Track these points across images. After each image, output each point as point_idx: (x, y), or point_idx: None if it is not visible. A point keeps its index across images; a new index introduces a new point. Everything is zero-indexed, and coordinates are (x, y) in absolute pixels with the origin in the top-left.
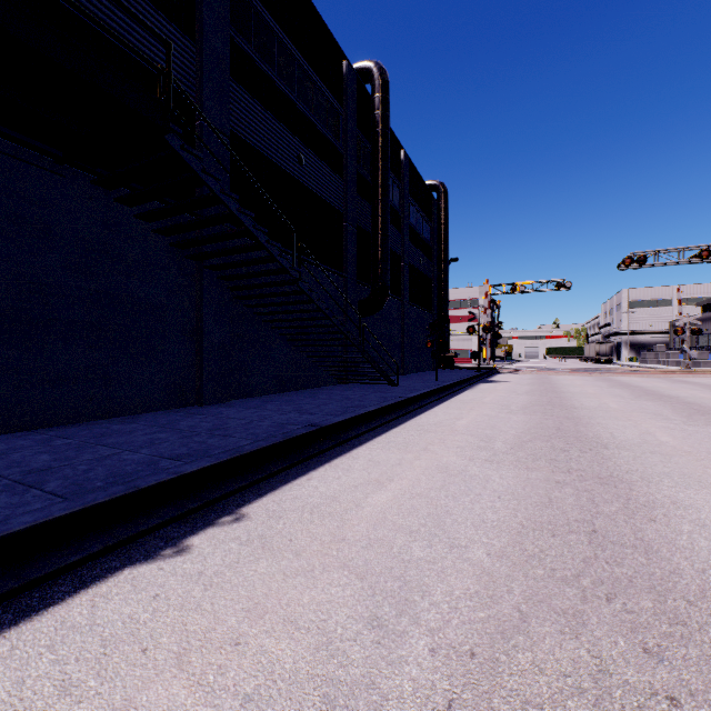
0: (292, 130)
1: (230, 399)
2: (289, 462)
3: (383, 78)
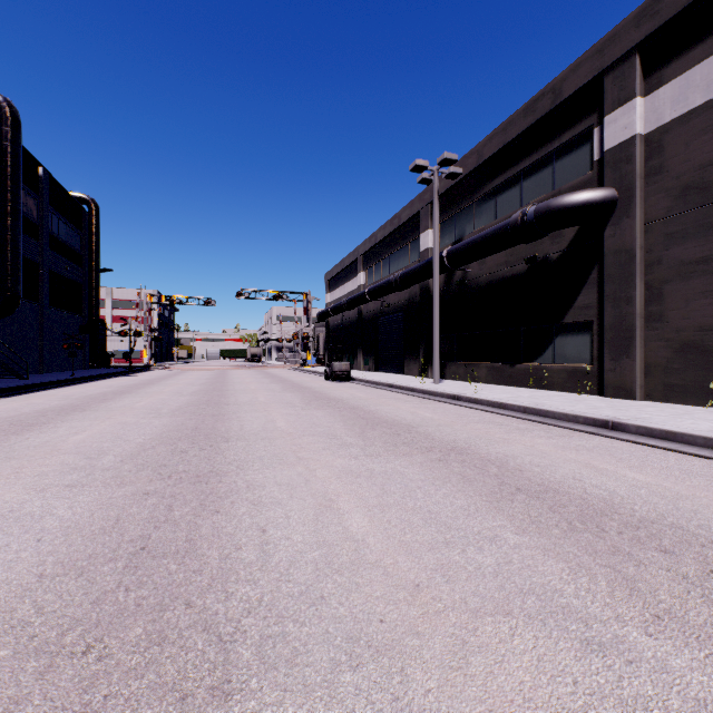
0: None
1: None
2: None
3: (14, 116)
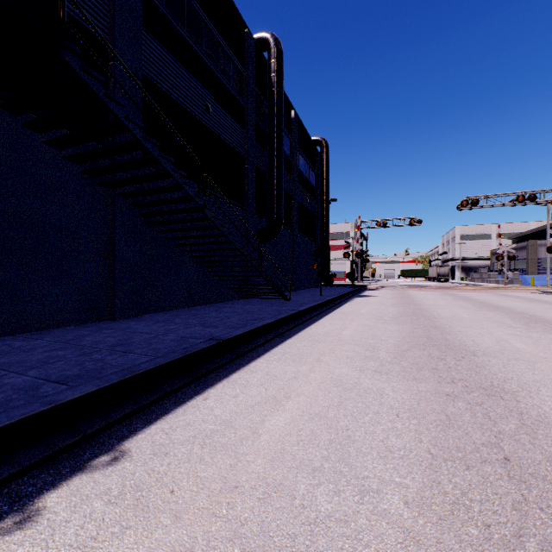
0: (200, 82)
1: (143, 313)
2: (186, 379)
3: (278, 47)
